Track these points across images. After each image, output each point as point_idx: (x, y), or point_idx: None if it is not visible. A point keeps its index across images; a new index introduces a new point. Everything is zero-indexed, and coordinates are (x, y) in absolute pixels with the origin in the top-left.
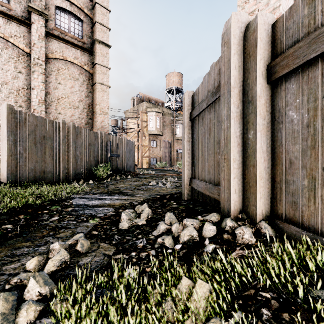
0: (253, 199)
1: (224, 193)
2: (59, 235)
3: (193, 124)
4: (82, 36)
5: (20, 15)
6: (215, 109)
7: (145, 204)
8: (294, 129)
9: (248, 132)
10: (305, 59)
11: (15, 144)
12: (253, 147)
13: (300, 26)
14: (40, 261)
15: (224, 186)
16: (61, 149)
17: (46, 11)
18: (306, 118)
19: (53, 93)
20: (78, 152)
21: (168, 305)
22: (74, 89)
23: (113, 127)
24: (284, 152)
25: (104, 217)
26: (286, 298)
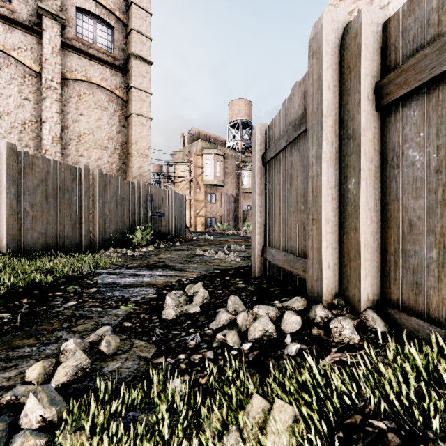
0: (355, 277)
1: (312, 268)
2: (76, 328)
3: (266, 170)
4: (112, 48)
5: (26, 20)
6: (299, 148)
7: (199, 283)
8: (416, 176)
9: (348, 181)
10: (434, 73)
11: (18, 198)
12: (355, 202)
13: (426, 24)
14: (47, 368)
15: (312, 258)
16: (83, 205)
17: (63, 14)
18: (435, 159)
19: (72, 128)
20: (107, 210)
21: (233, 438)
22: (102, 122)
23: (155, 175)
24: (401, 210)
25: (141, 301)
26: (411, 431)
